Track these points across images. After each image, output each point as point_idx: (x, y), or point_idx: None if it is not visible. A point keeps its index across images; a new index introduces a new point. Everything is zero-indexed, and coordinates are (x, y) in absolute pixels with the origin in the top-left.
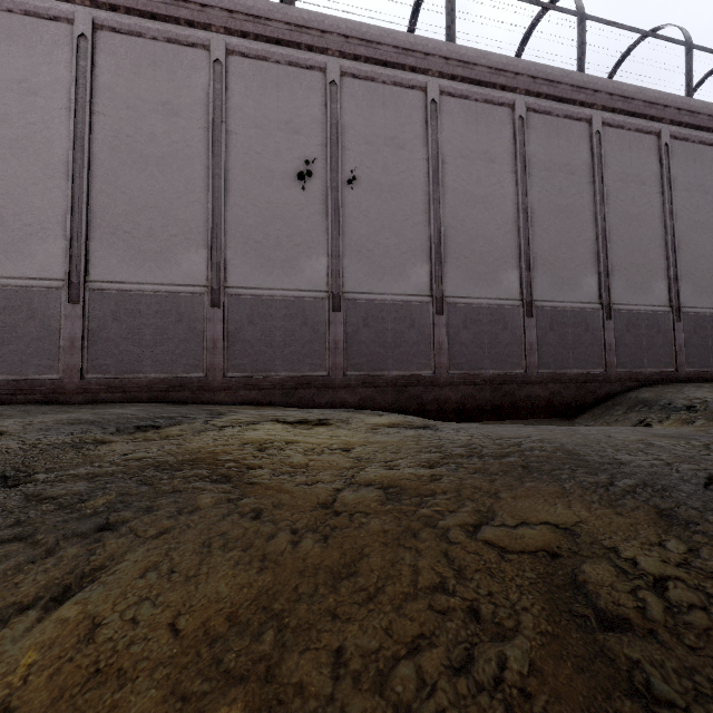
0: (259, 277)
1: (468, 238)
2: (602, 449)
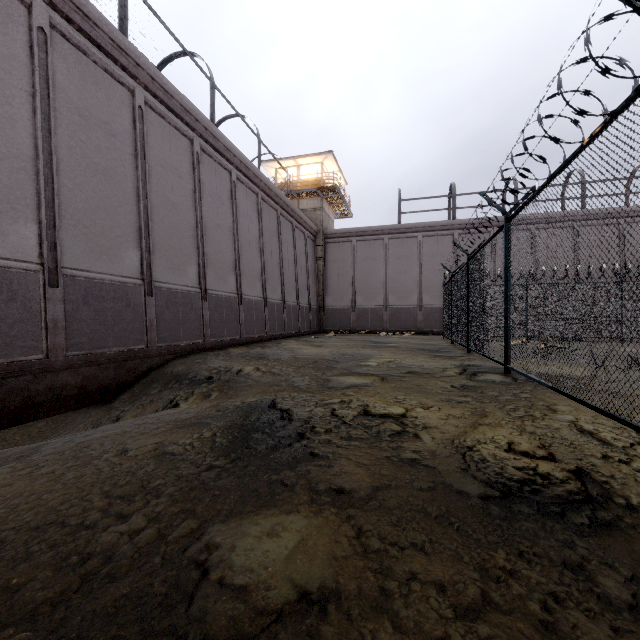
0: None
1: None
2: (78, 523)
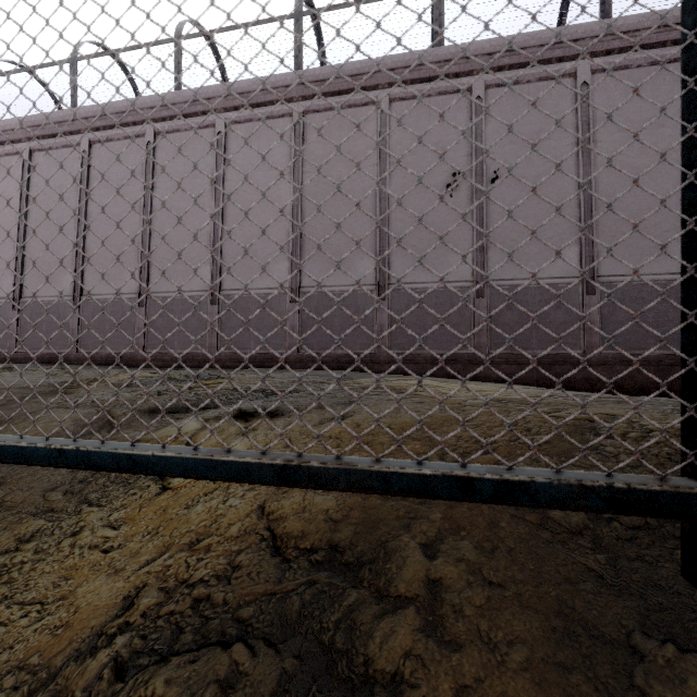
0: (414, 274)
1: (627, 214)
2: None
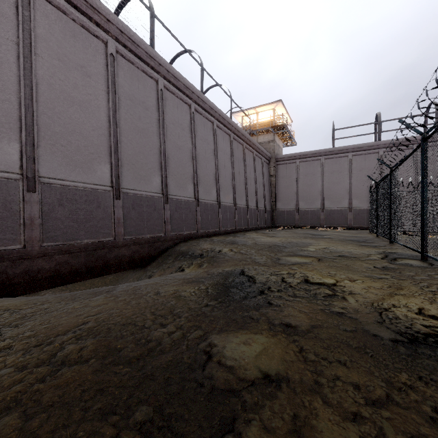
0: None
1: (65, 130)
2: (142, 325)
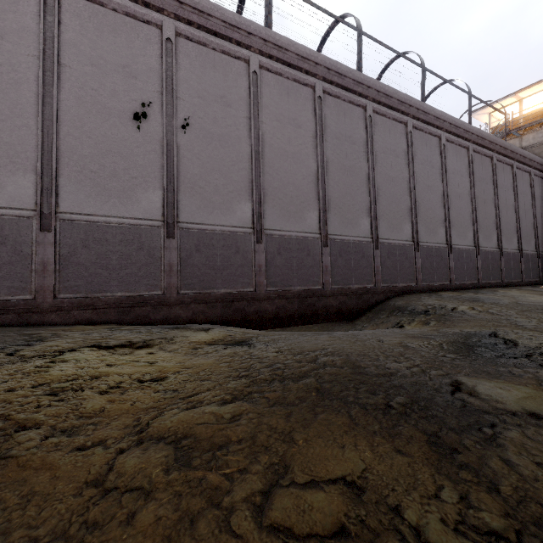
0: (94, 205)
1: (281, 184)
2: (376, 358)
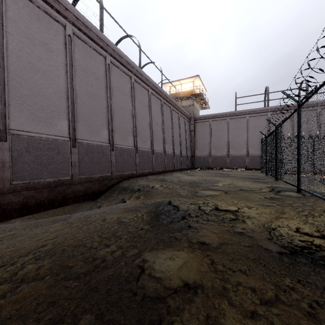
0: None
1: (31, 93)
2: (90, 246)
